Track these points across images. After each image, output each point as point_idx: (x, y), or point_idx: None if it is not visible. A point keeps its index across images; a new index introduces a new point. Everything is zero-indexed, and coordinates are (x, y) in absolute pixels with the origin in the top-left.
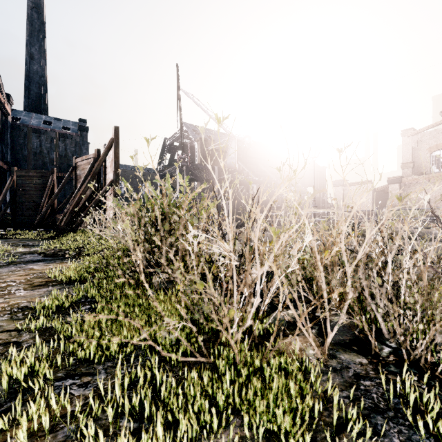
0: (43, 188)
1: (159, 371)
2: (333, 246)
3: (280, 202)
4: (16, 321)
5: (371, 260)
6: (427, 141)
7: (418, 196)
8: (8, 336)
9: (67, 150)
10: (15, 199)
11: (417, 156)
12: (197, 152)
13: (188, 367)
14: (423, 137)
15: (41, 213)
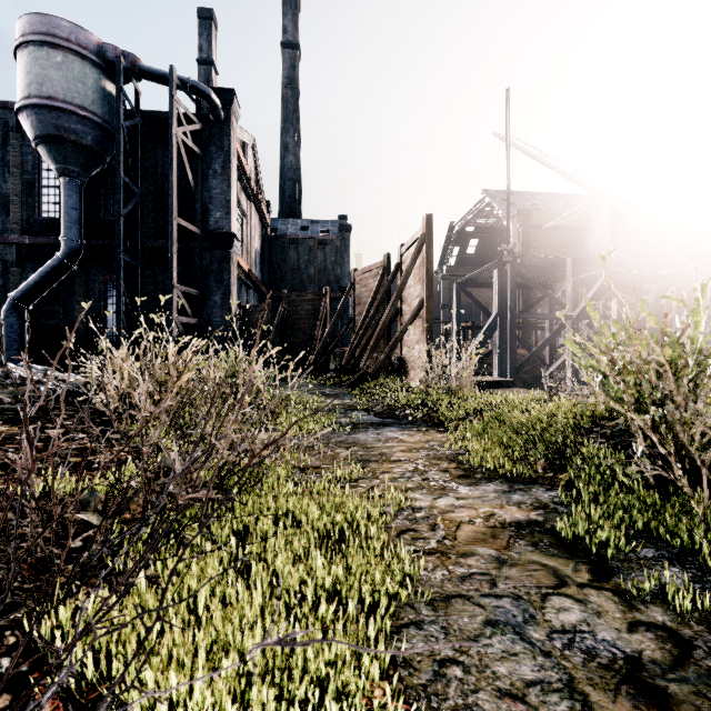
0: (315, 315)
1: None
2: None
3: None
4: (561, 560)
5: None
6: None
7: None
8: (612, 602)
9: (326, 262)
10: (285, 331)
11: None
12: (511, 236)
13: None
14: None
15: (315, 348)
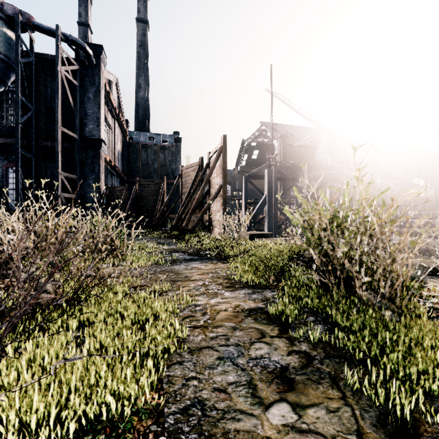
0: (157, 193)
1: None
2: None
3: (387, 199)
4: (266, 326)
5: None
6: None
7: None
8: (284, 343)
9: (165, 160)
10: (137, 203)
11: None
12: (276, 150)
13: None
14: None
15: (156, 214)
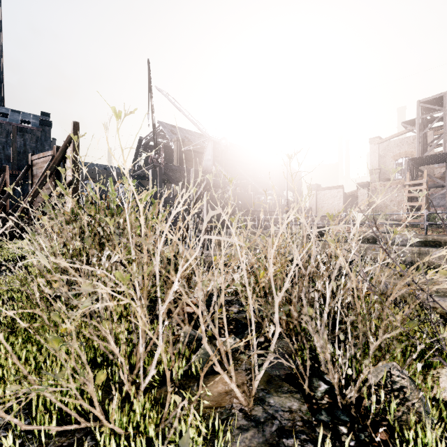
0: None
1: (26, 446)
2: None
3: (255, 205)
4: None
5: (314, 279)
6: (391, 149)
7: (383, 201)
8: None
9: (26, 146)
10: None
11: (383, 163)
12: (173, 152)
13: (71, 436)
14: (388, 145)
15: None
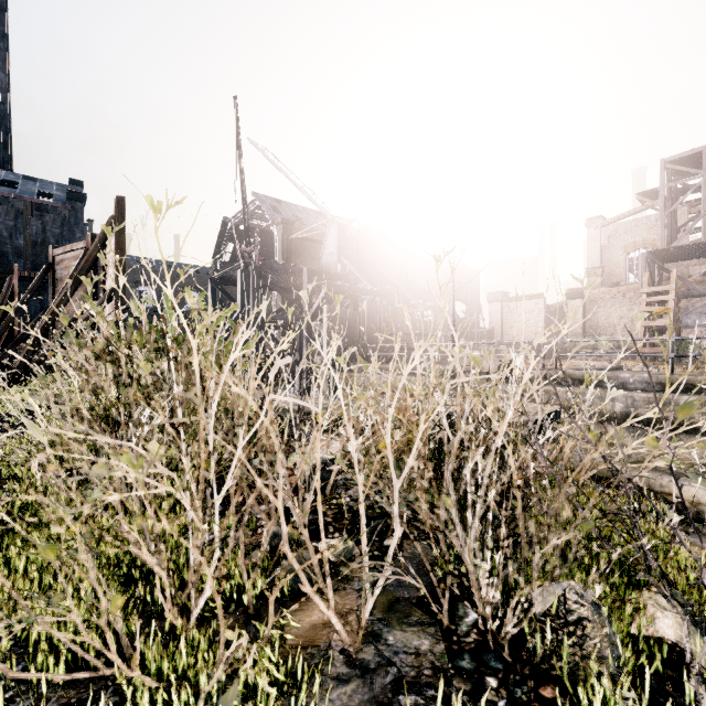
0: None
1: (16, 703)
2: (413, 426)
3: (405, 325)
4: None
5: (467, 451)
6: (621, 236)
7: (608, 318)
8: None
9: (46, 233)
10: None
11: (608, 258)
12: (277, 242)
13: (84, 688)
14: (616, 229)
15: None
